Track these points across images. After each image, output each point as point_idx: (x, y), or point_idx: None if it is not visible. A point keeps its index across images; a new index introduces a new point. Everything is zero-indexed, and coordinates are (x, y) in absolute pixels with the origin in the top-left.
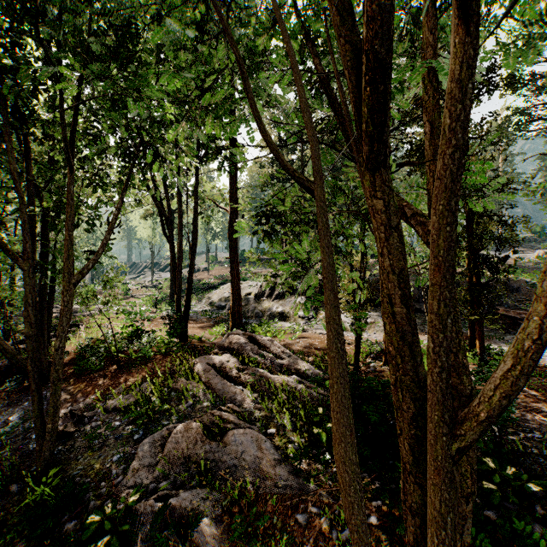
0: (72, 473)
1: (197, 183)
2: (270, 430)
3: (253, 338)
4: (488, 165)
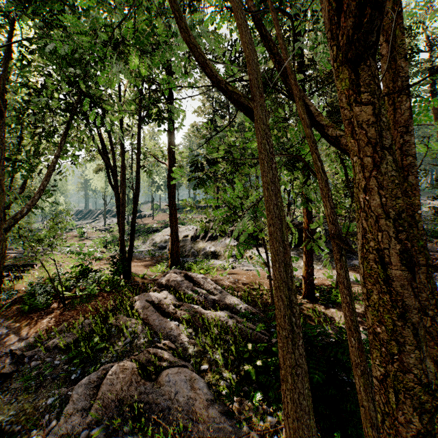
0: (3, 420)
1: (140, 139)
2: (203, 366)
3: (188, 276)
4: (436, 102)
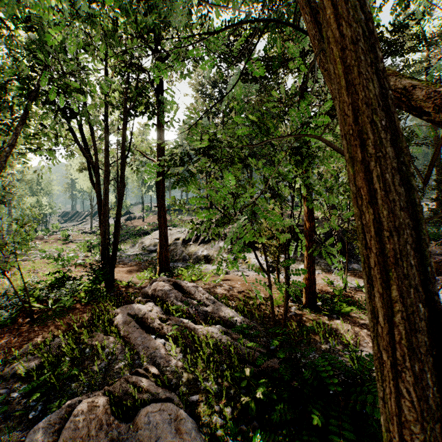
0: None
1: (124, 132)
2: (192, 397)
3: (178, 284)
4: None
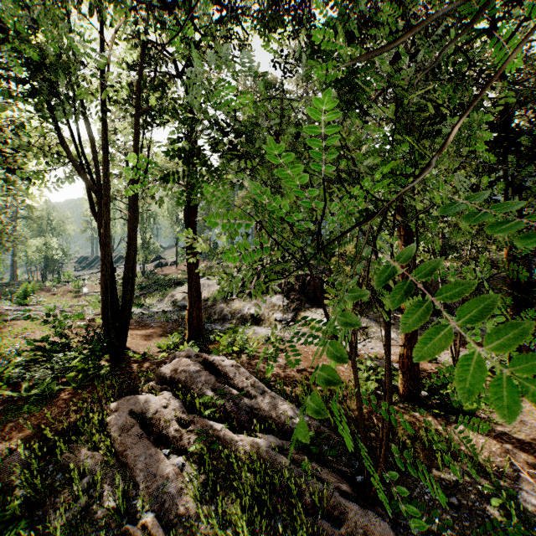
0: None
1: (138, 144)
2: None
3: (210, 362)
4: None
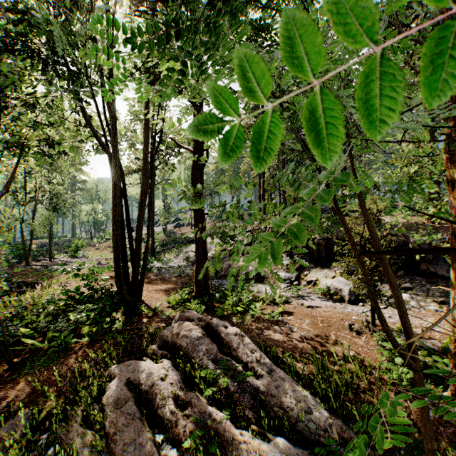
0: None
1: (148, 111)
2: None
3: (212, 327)
4: None
